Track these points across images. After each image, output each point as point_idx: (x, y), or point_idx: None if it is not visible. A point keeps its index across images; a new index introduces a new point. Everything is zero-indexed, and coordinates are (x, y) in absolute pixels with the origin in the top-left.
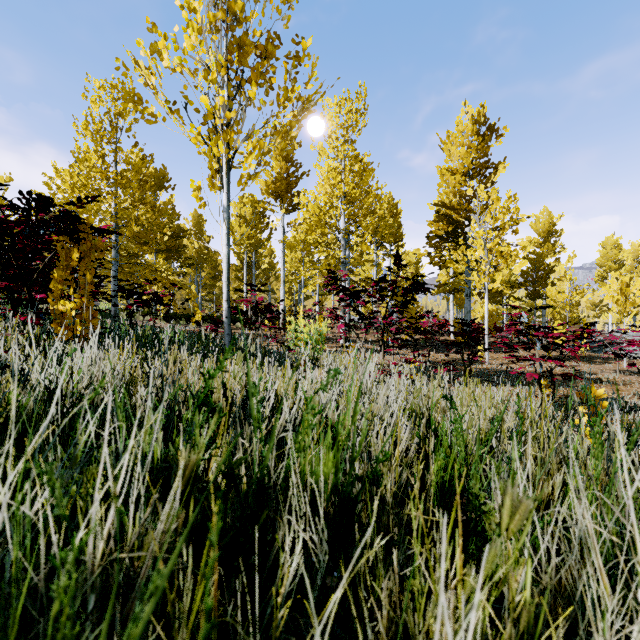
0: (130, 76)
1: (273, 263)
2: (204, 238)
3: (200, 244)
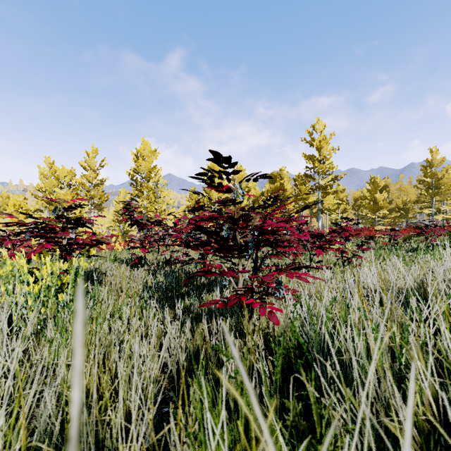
0: None
1: None
2: None
3: None
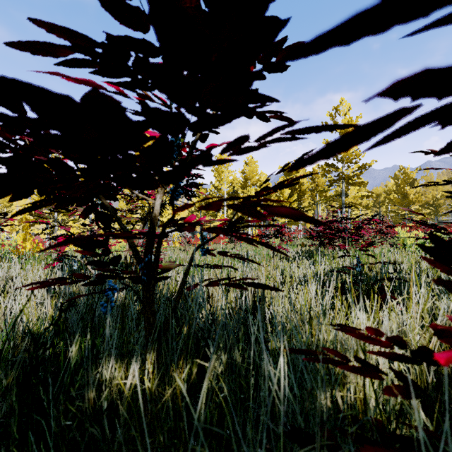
0: None
1: None
2: None
3: None
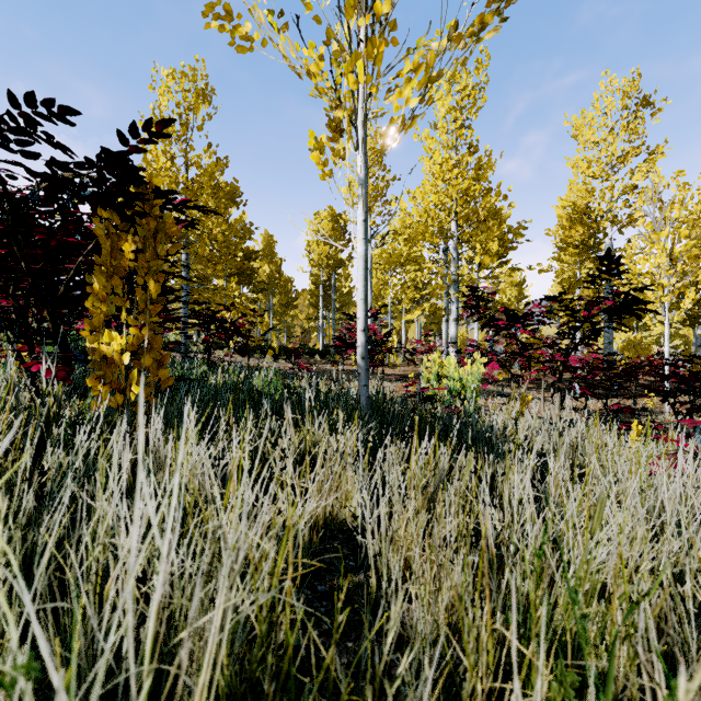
0: (202, 60)
1: (349, 287)
2: (276, 261)
3: (271, 267)
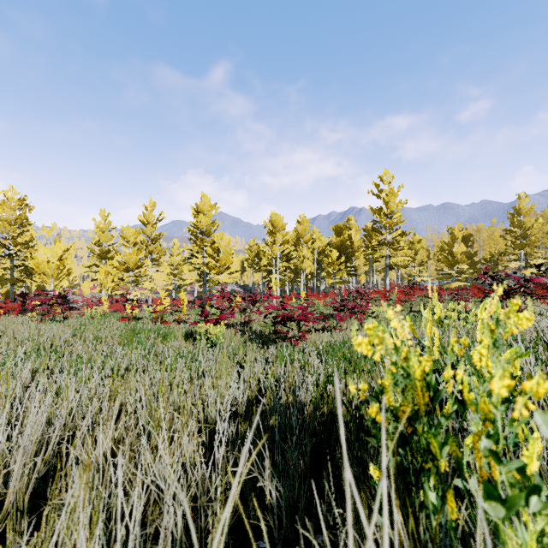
0: None
1: None
2: None
3: None
